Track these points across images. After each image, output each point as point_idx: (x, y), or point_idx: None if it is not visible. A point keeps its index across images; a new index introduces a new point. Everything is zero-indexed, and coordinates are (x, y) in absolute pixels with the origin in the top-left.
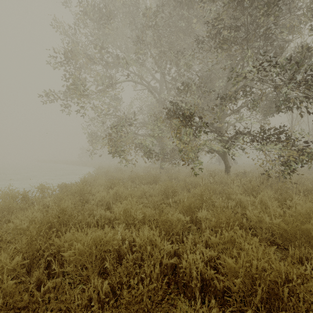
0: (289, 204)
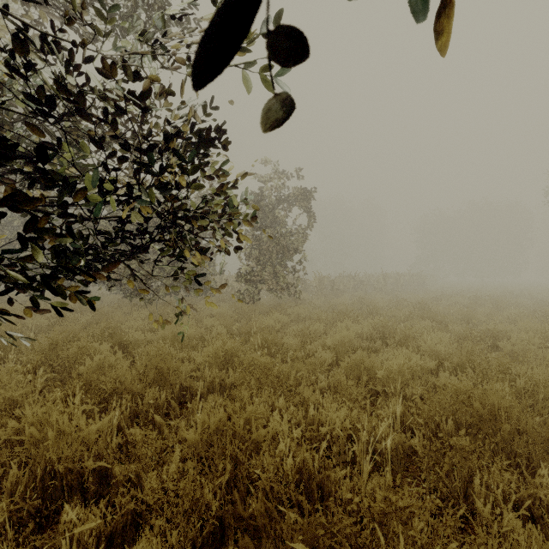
0: (141, 338)
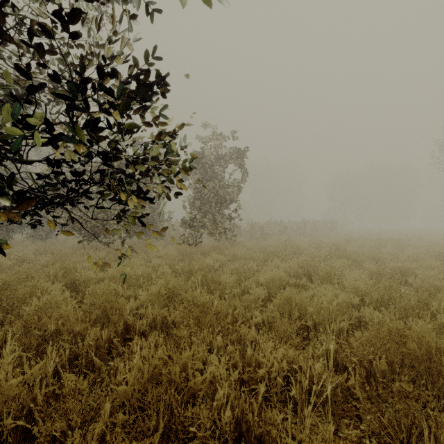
0: (93, 277)
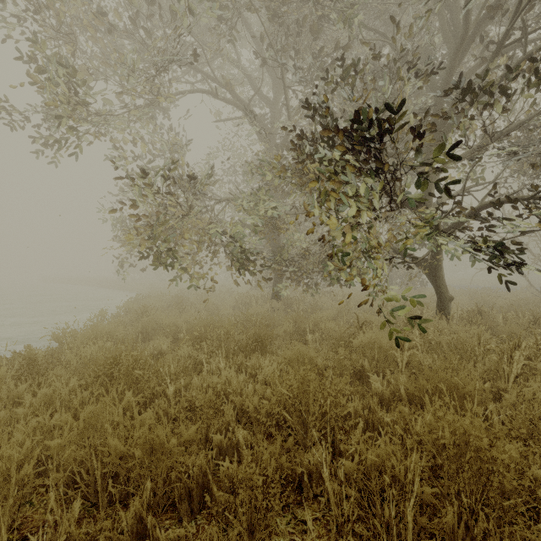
0: None
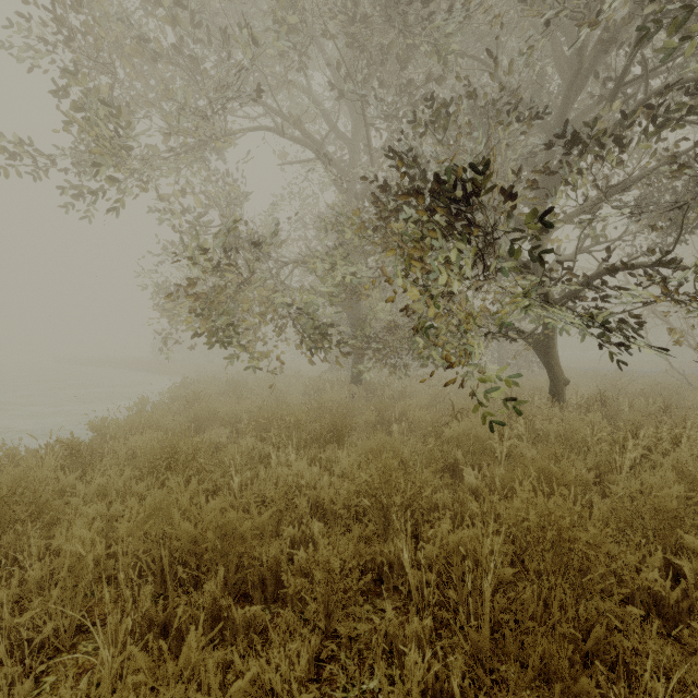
0: None
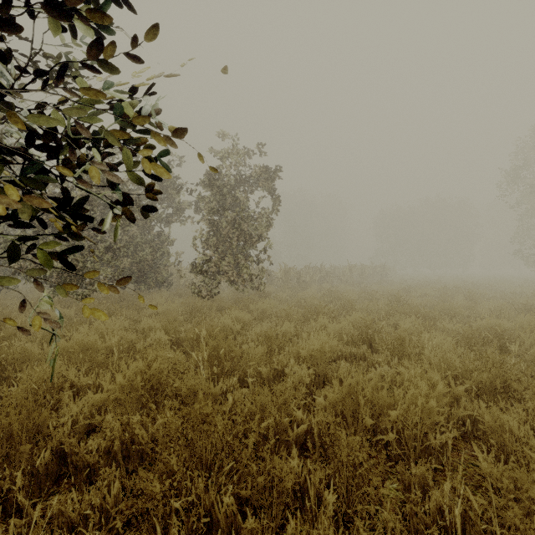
0: (35, 352)
